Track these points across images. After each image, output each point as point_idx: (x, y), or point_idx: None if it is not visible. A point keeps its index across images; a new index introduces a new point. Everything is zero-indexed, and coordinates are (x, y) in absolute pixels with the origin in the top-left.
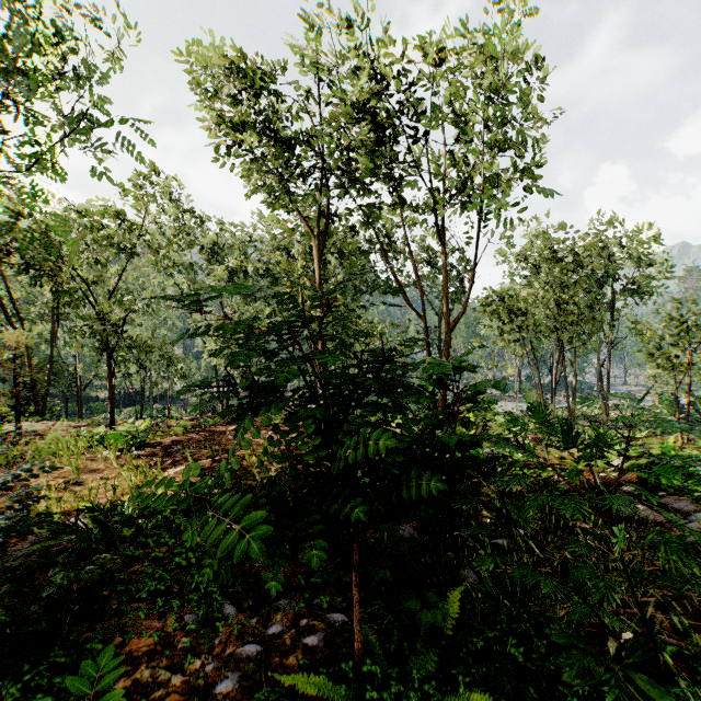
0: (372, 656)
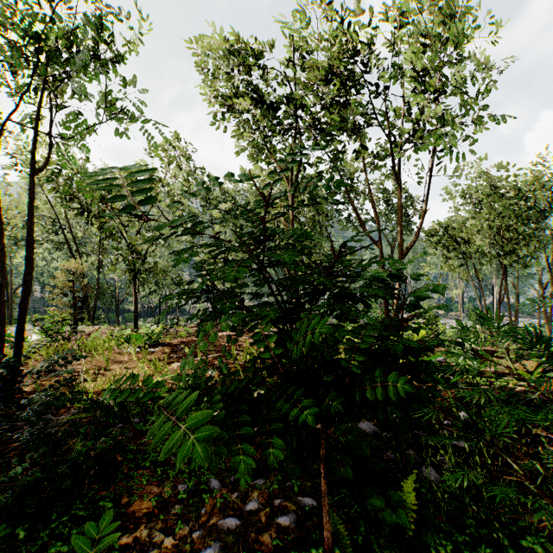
0: (341, 545)
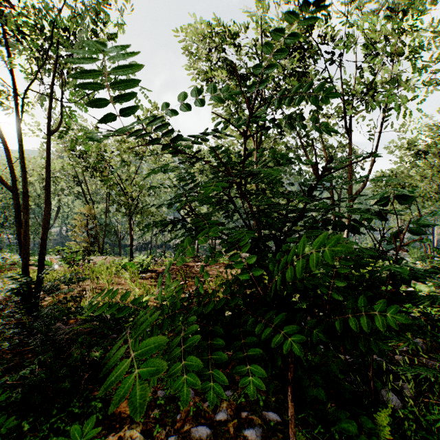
0: None
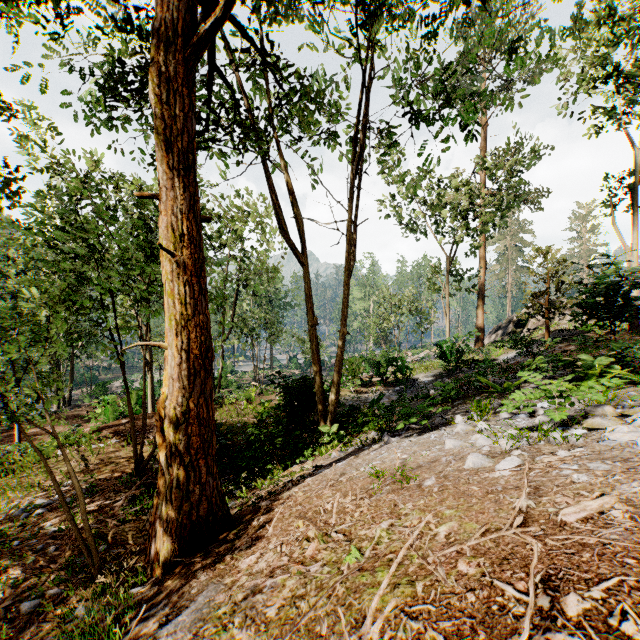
0: None
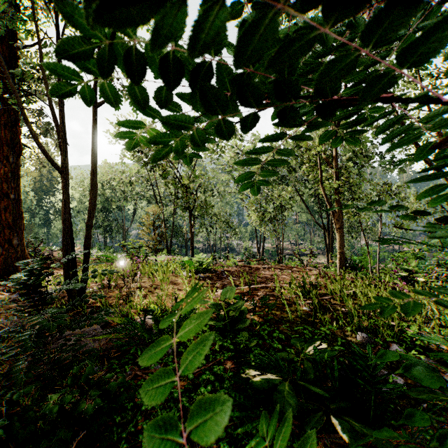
0: None
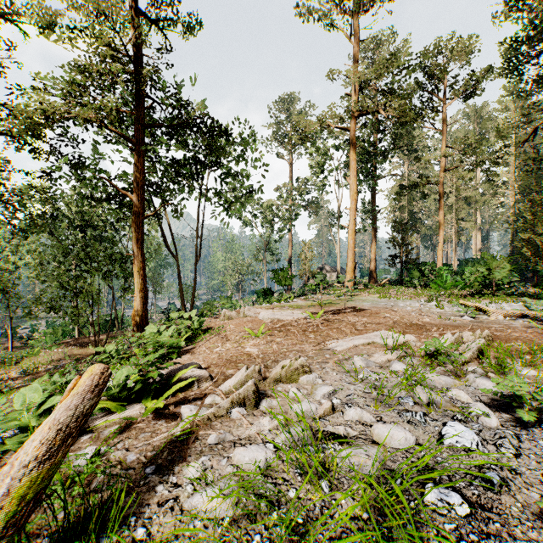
0: None
